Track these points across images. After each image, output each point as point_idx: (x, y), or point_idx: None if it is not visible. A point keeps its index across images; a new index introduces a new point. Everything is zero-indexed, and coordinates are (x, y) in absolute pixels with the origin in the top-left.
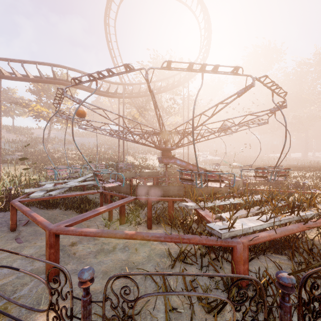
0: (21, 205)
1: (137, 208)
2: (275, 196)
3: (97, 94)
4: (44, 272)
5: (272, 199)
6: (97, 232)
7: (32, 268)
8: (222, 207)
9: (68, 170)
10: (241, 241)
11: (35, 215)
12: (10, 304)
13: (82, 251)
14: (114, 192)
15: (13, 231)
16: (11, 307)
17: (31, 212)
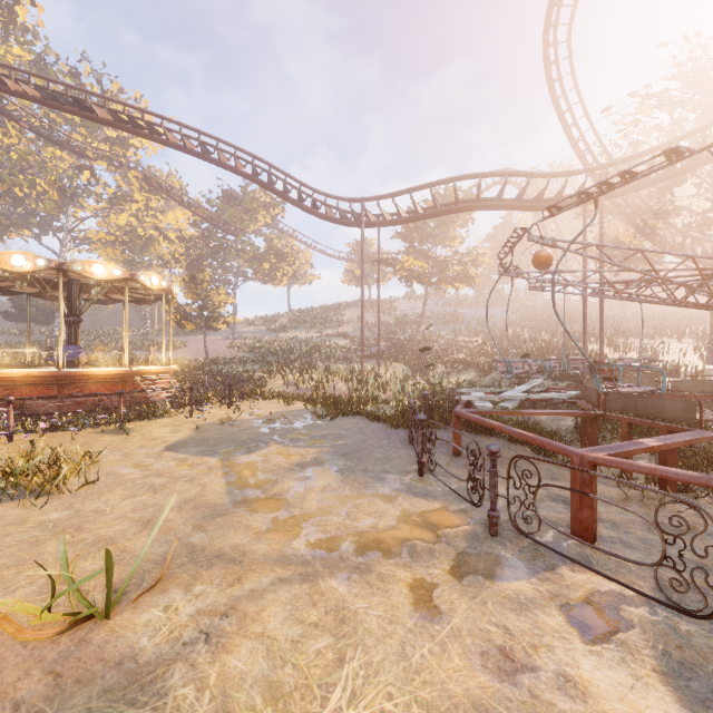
0: (480, 417)
1: (704, 465)
2: None
3: (533, 210)
4: (560, 524)
5: None
6: (694, 476)
7: (533, 513)
8: None
9: (465, 374)
10: None
11: (525, 433)
12: (539, 547)
13: (609, 515)
14: (600, 422)
15: (458, 457)
16: (544, 552)
17: (510, 428)
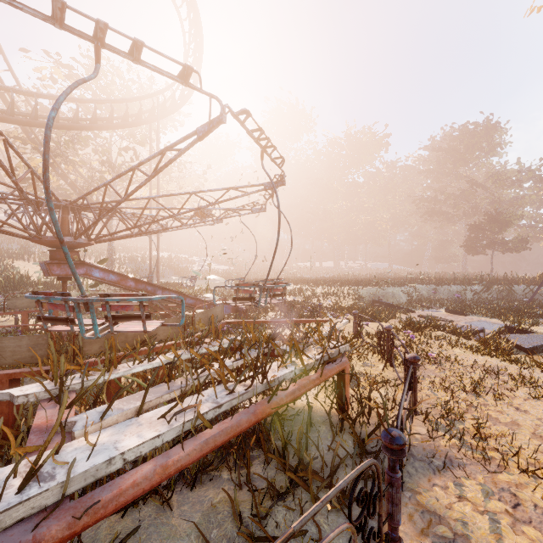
0: None
1: None
2: (279, 330)
3: None
4: None
5: (240, 346)
6: None
7: None
8: (169, 369)
9: None
10: (33, 539)
11: None
12: None
13: None
14: None
15: None
16: None
17: None
